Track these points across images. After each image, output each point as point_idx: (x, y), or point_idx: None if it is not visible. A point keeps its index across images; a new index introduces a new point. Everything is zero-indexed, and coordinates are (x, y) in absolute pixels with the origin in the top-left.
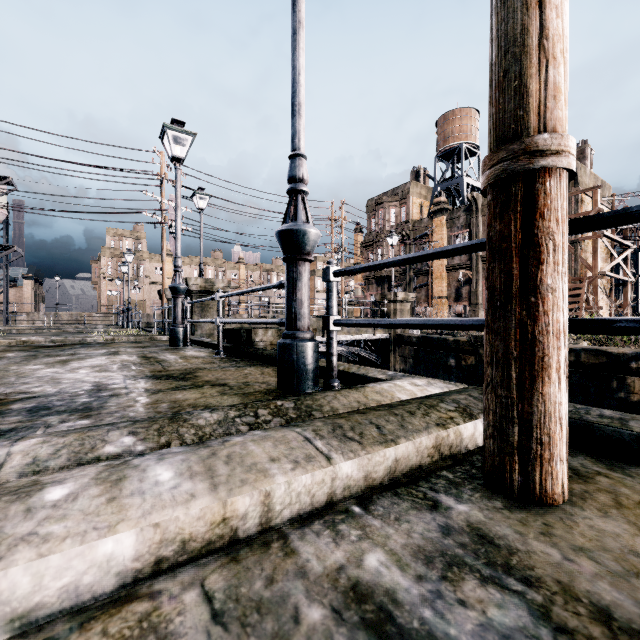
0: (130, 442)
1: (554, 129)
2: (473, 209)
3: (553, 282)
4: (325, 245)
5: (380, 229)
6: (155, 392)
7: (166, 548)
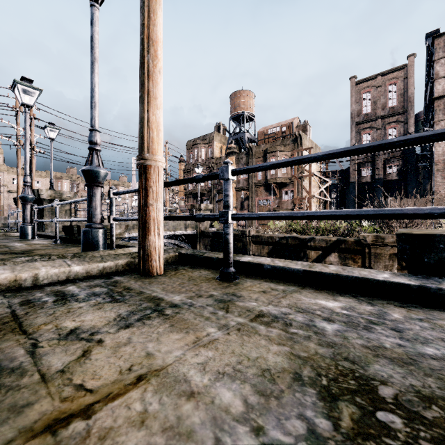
0: None
1: (152, 152)
2: (250, 154)
3: (152, 202)
4: None
5: (195, 161)
6: None
7: None
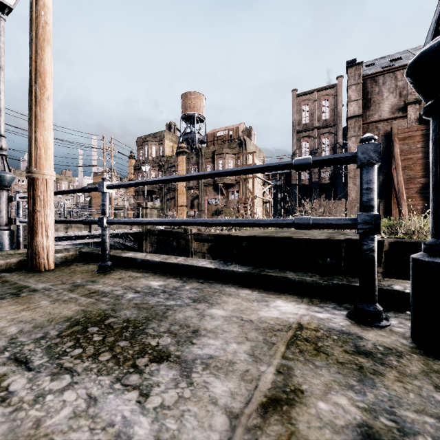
0: None
1: (40, 167)
2: (200, 154)
3: (40, 209)
4: (97, 166)
5: (145, 158)
6: None
7: None
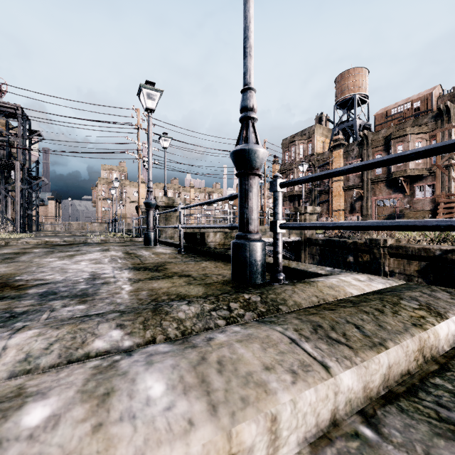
0: (118, 336)
1: None
2: (364, 143)
3: None
4: None
5: (292, 160)
6: (136, 281)
7: None
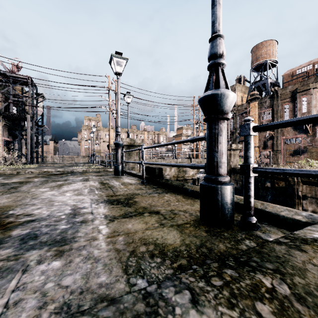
0: None
1: None
2: (275, 96)
3: None
4: (190, 120)
5: None
6: (111, 219)
7: None
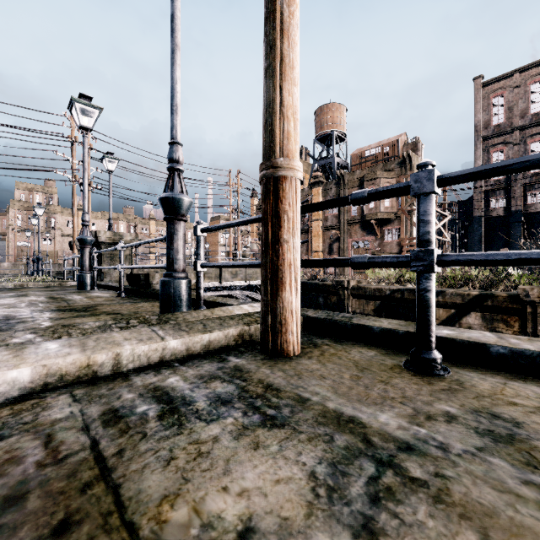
0: (31, 337)
1: (287, 155)
2: (341, 183)
3: (287, 237)
4: (224, 206)
5: None
6: (58, 319)
7: (50, 378)
